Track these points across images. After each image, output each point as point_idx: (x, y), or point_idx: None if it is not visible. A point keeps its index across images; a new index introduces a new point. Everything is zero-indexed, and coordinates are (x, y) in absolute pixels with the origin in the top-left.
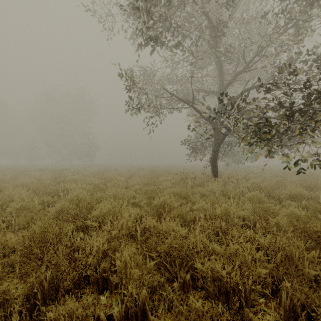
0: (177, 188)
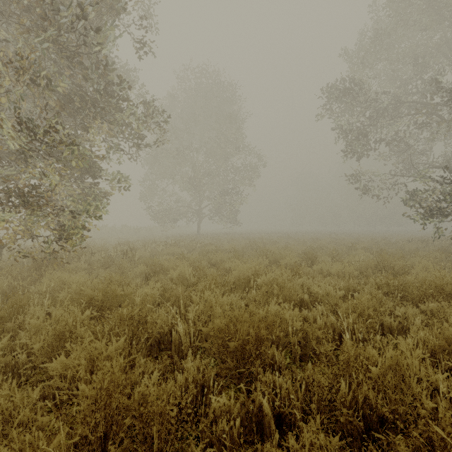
0: (370, 242)
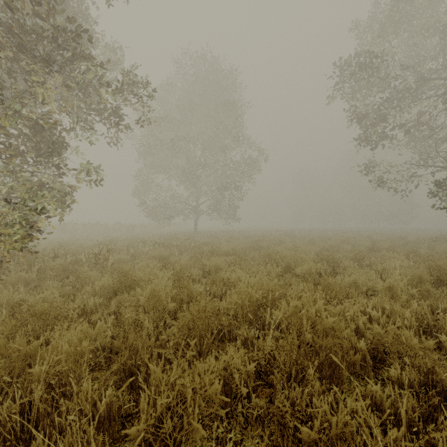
0: (389, 241)
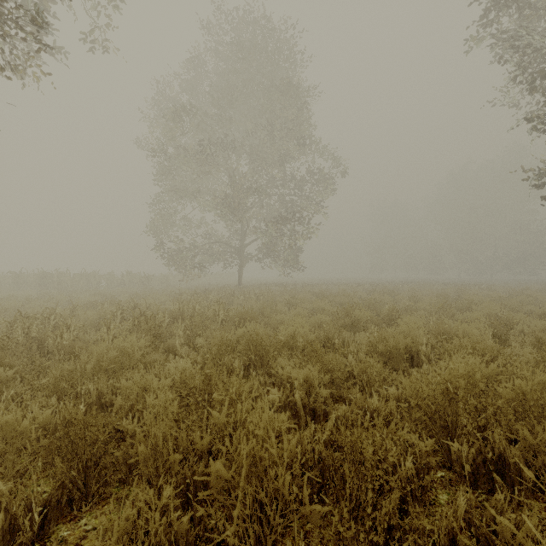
0: None
